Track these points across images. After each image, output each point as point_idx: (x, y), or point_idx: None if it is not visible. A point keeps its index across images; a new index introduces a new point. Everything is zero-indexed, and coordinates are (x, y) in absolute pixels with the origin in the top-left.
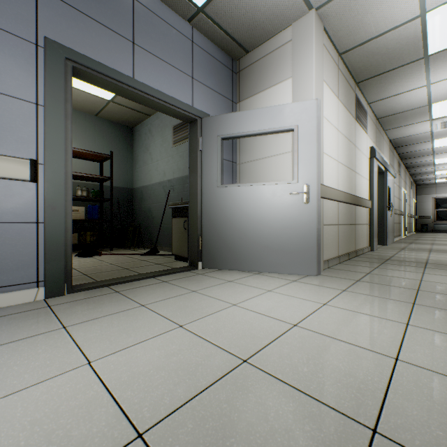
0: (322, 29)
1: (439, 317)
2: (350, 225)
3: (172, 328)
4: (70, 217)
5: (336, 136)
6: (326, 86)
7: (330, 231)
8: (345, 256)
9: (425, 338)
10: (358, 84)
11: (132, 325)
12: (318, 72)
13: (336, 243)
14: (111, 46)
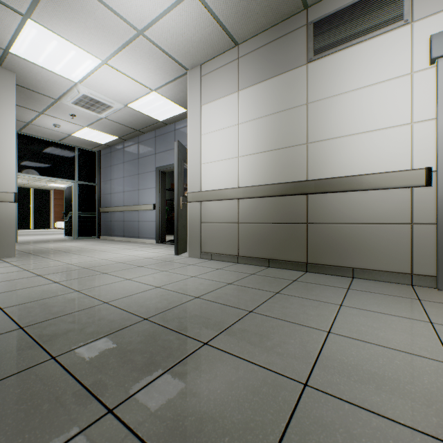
0: (199, 70)
1: (104, 262)
2: (285, 224)
3: (125, 249)
4: (160, 219)
5: (235, 132)
6: (212, 103)
7: (219, 228)
8: (256, 260)
9: (94, 259)
10: (310, 4)
11: (130, 247)
12: (194, 109)
13: (235, 241)
14: (169, 156)
